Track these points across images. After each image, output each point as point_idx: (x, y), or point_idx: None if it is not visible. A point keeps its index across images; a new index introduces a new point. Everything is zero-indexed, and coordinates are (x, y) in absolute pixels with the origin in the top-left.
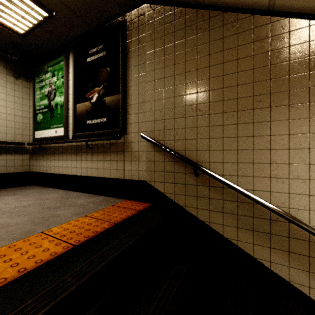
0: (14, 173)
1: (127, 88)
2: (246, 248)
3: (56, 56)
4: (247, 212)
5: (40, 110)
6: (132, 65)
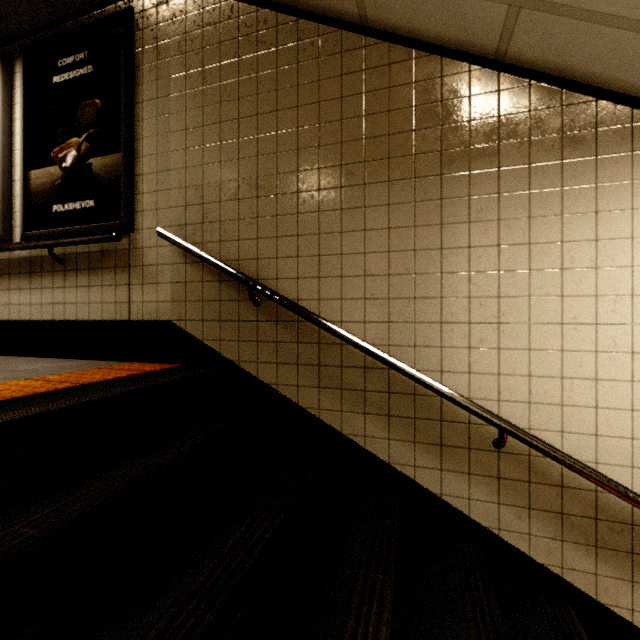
0: None
1: (135, 143)
2: (332, 421)
3: None
4: (333, 359)
5: None
6: (145, 97)
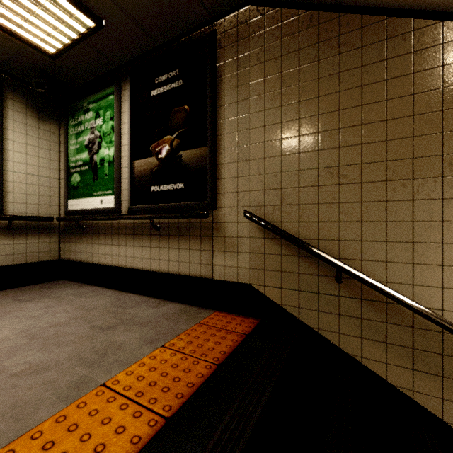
0: (38, 264)
1: (217, 138)
2: (430, 405)
3: (102, 87)
4: (431, 345)
5: (76, 168)
6: (227, 101)
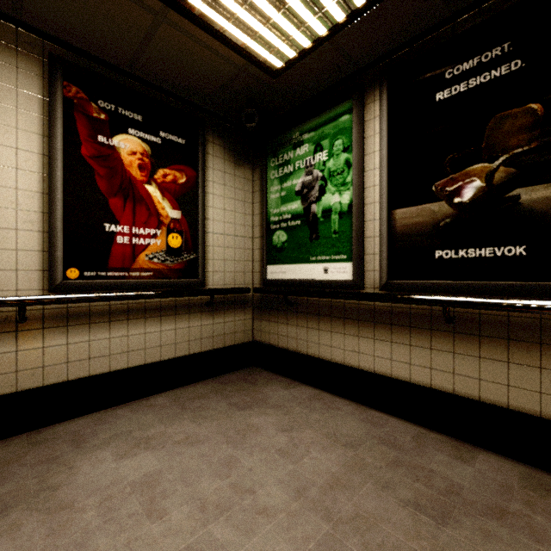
0: (233, 347)
1: None
2: None
3: (329, 106)
4: None
5: (280, 223)
6: None
